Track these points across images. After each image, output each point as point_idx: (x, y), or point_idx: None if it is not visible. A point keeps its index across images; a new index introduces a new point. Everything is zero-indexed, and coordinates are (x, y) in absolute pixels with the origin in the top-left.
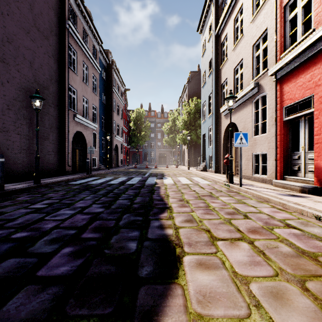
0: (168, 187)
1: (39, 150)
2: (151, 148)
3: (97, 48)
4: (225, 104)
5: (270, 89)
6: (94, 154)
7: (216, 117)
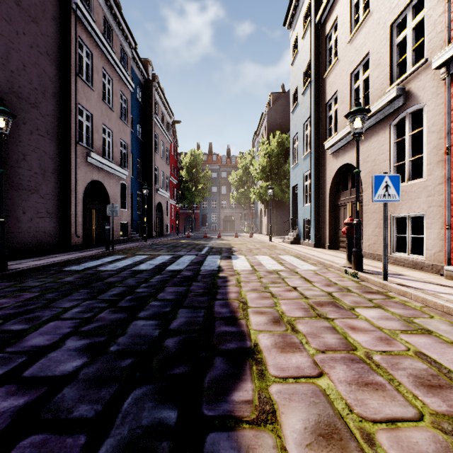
0: (243, 280)
1: (21, 209)
2: (213, 208)
3: (128, 52)
4: (333, 135)
5: (432, 96)
6: (123, 217)
7: (316, 157)
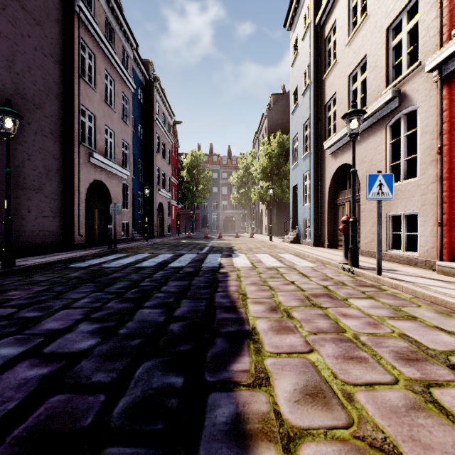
0: (243, 275)
1: (26, 208)
2: (213, 209)
3: (130, 53)
4: (332, 136)
5: (426, 98)
6: (124, 217)
7: (316, 157)
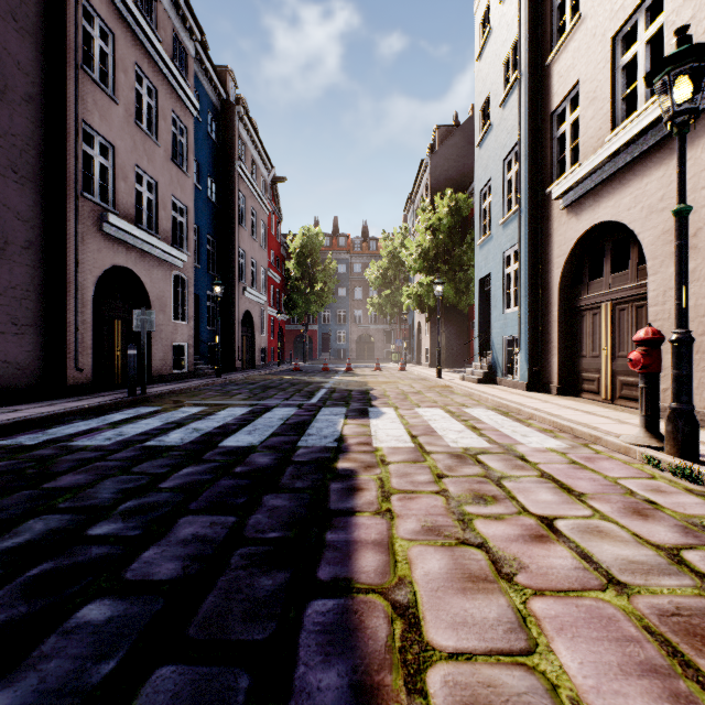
0: (397, 486)
1: None
2: (339, 323)
3: (189, 46)
4: (570, 170)
5: None
6: (177, 335)
7: (531, 218)
